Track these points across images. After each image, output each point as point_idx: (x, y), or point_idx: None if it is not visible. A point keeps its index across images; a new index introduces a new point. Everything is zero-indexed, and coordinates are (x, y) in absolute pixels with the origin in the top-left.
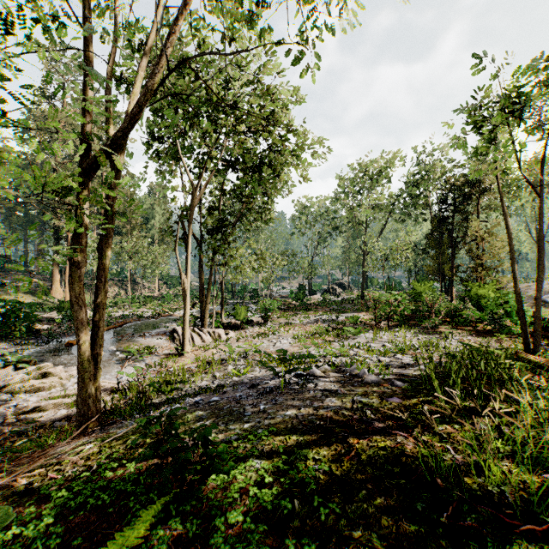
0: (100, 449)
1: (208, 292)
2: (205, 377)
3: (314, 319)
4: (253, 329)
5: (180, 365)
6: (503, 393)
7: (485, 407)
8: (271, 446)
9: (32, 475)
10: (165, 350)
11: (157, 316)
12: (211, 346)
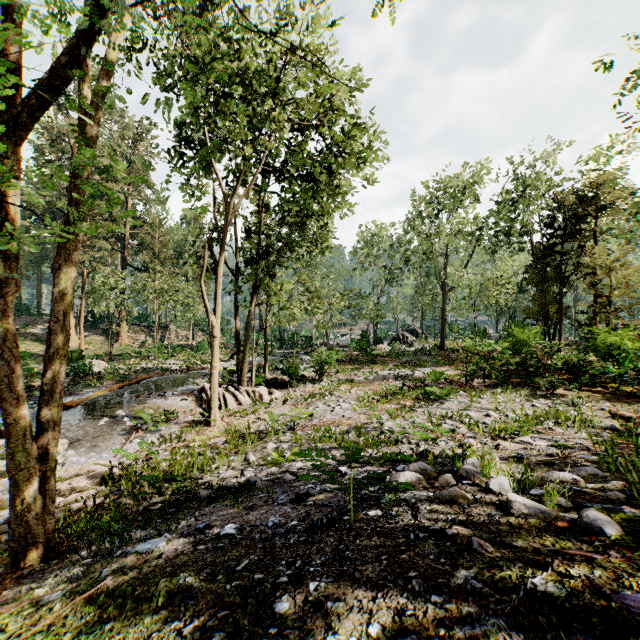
0: None
1: (246, 339)
2: (234, 460)
3: (382, 375)
4: (305, 388)
5: (204, 440)
6: None
7: None
8: None
9: None
10: (188, 416)
11: (186, 370)
12: (249, 411)
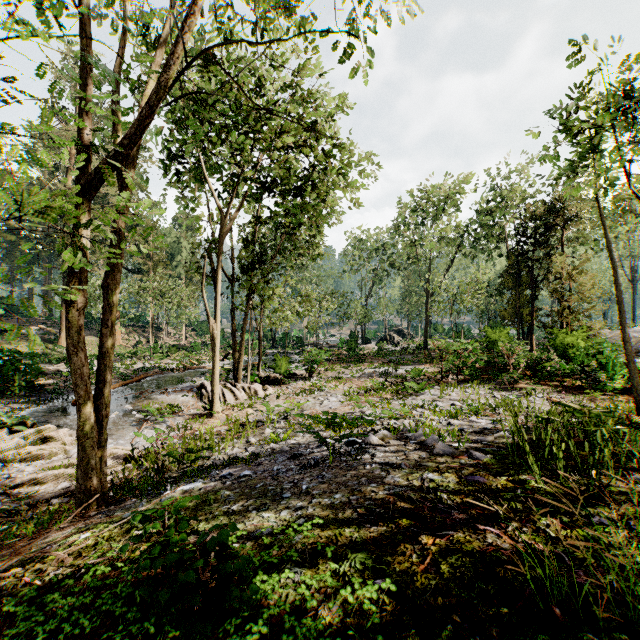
0: (97, 540)
1: (242, 340)
2: (237, 442)
3: (368, 372)
4: (296, 385)
5: (208, 428)
6: (630, 475)
7: (602, 491)
8: (316, 546)
9: (6, 576)
10: (190, 409)
11: (183, 369)
12: (246, 405)
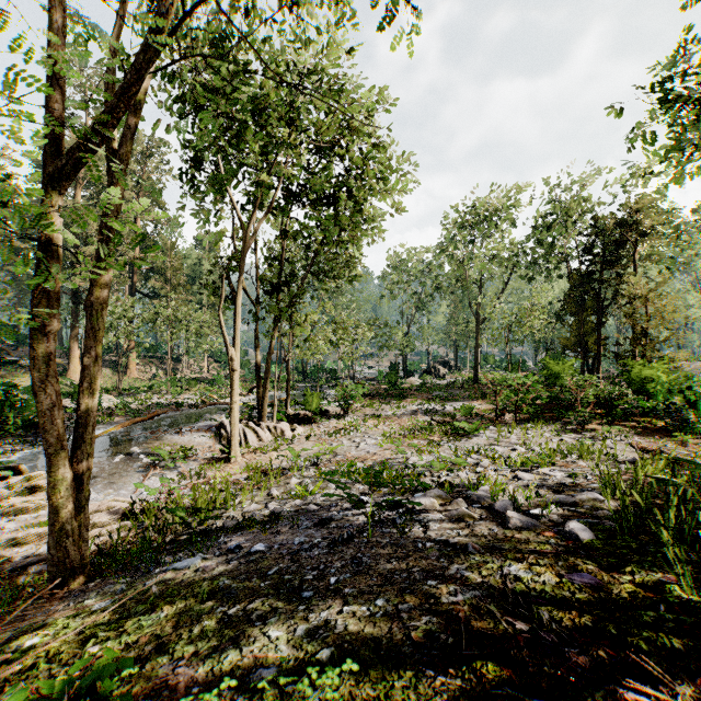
0: (37, 658)
1: (267, 372)
2: (257, 495)
3: (411, 410)
4: (329, 423)
5: (225, 476)
6: None
7: None
8: None
9: None
10: (207, 452)
11: (202, 405)
12: (270, 448)
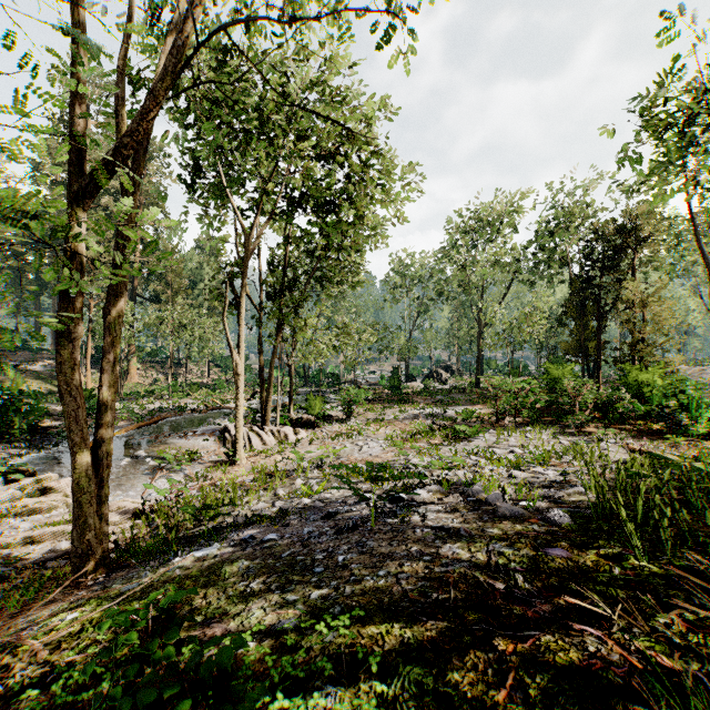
0: (83, 625)
1: (270, 377)
2: (263, 495)
3: (413, 414)
4: (332, 427)
5: (231, 478)
6: None
7: None
8: (355, 650)
9: None
10: (212, 456)
11: (205, 410)
12: (274, 451)
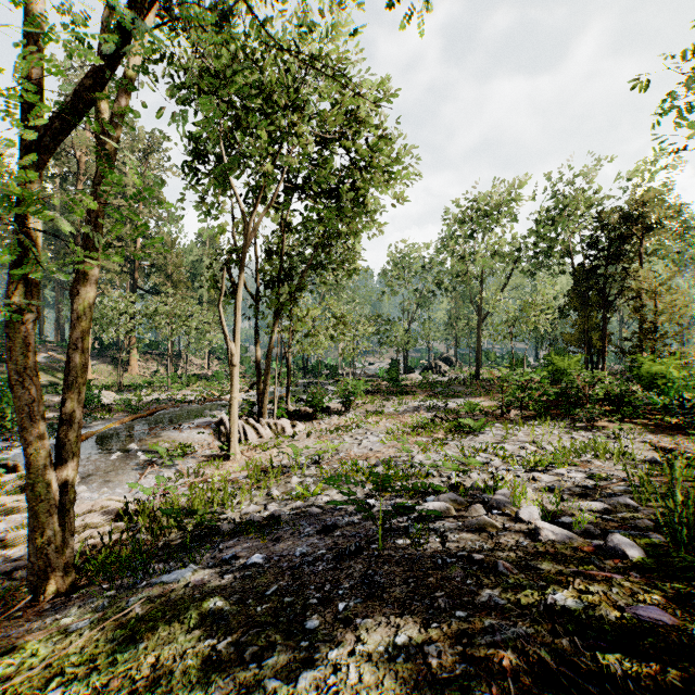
0: None
1: (267, 368)
2: (256, 495)
3: (413, 406)
4: (330, 420)
5: (223, 474)
6: None
7: None
8: None
9: None
10: (206, 449)
11: (202, 401)
12: (271, 445)
